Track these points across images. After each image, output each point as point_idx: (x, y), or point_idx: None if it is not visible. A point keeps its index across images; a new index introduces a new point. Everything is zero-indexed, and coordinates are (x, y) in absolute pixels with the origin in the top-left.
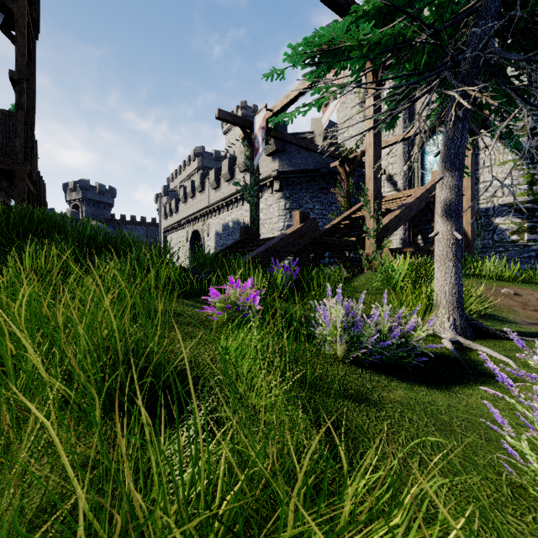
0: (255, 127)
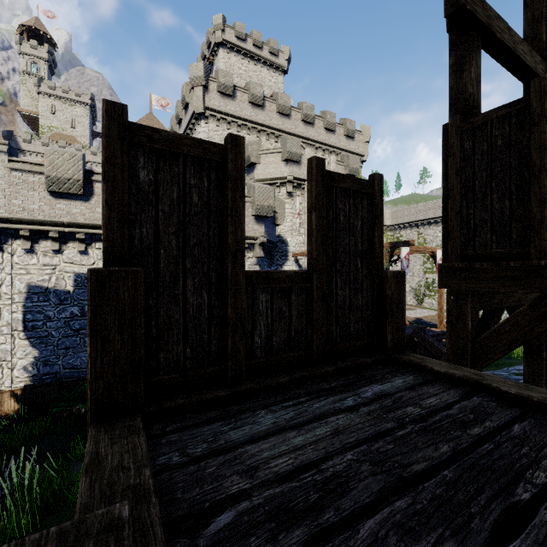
0: (401, 254)
